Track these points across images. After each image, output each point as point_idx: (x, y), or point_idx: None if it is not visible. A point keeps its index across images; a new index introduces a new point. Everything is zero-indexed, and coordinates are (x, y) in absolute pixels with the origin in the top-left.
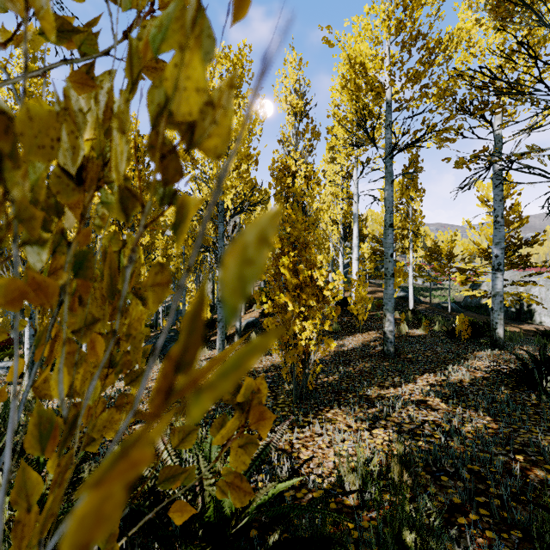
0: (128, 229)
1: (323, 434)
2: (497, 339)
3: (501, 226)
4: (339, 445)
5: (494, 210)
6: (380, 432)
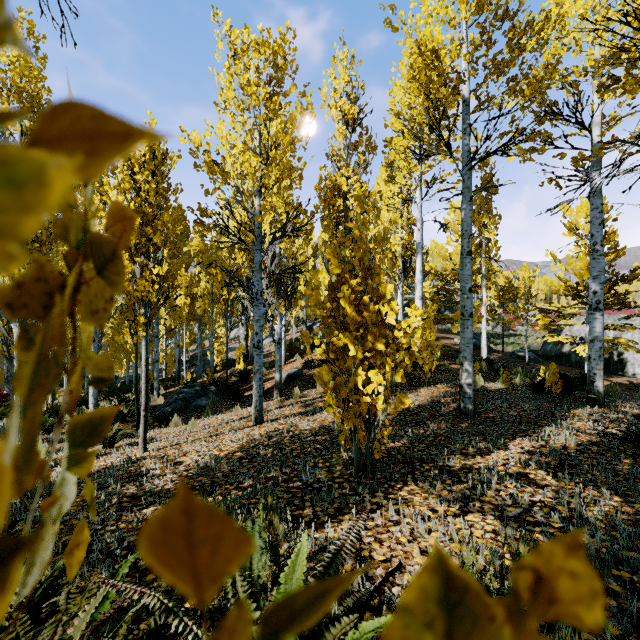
0: (141, 256)
1: (400, 522)
2: (595, 393)
3: (600, 256)
4: (425, 539)
5: (592, 237)
6: (476, 519)
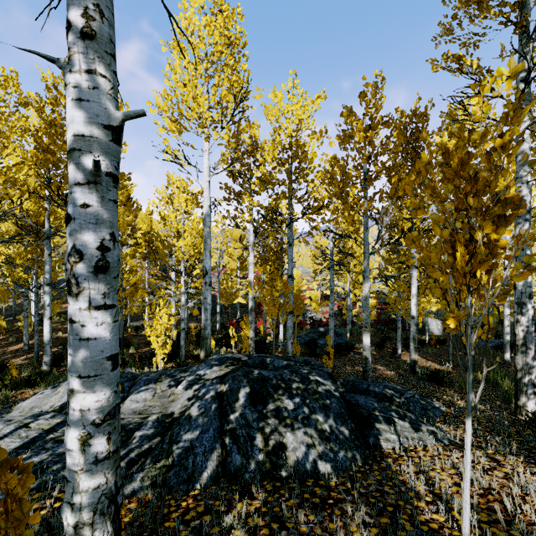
0: None
1: None
2: None
3: None
4: None
5: None
6: None
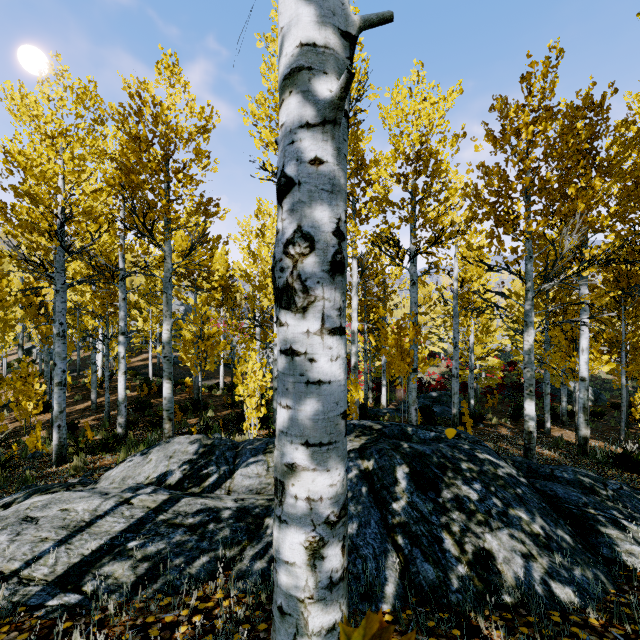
0: None
1: None
2: None
3: None
4: None
5: None
6: None
